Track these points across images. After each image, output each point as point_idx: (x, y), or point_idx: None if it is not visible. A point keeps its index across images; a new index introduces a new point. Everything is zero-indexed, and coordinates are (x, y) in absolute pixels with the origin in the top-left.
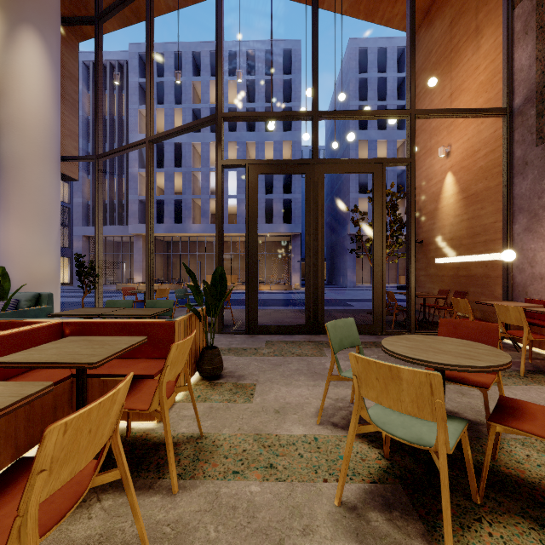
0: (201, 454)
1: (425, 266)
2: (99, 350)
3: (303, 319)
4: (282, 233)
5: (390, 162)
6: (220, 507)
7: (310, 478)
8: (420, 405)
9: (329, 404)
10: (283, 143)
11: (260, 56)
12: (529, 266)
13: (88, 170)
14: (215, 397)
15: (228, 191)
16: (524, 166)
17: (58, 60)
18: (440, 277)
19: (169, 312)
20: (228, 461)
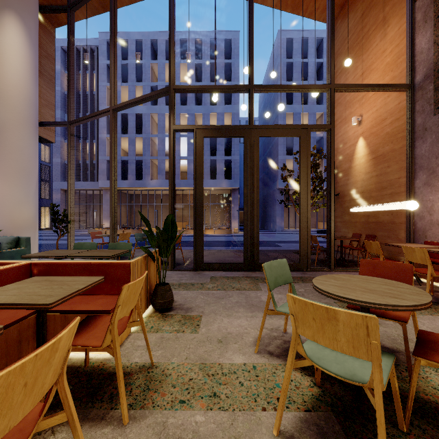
0: (151, 383)
1: (341, 214)
2: (57, 290)
3: (241, 258)
4: (224, 188)
5: (314, 127)
6: (167, 438)
7: (250, 406)
8: (355, 345)
9: (265, 334)
10: (224, 114)
11: (206, 44)
12: (428, 214)
13: (65, 136)
14: (165, 328)
15: (180, 153)
16: (424, 131)
17: (36, 41)
18: (353, 223)
19: (128, 253)
20: (176, 391)
